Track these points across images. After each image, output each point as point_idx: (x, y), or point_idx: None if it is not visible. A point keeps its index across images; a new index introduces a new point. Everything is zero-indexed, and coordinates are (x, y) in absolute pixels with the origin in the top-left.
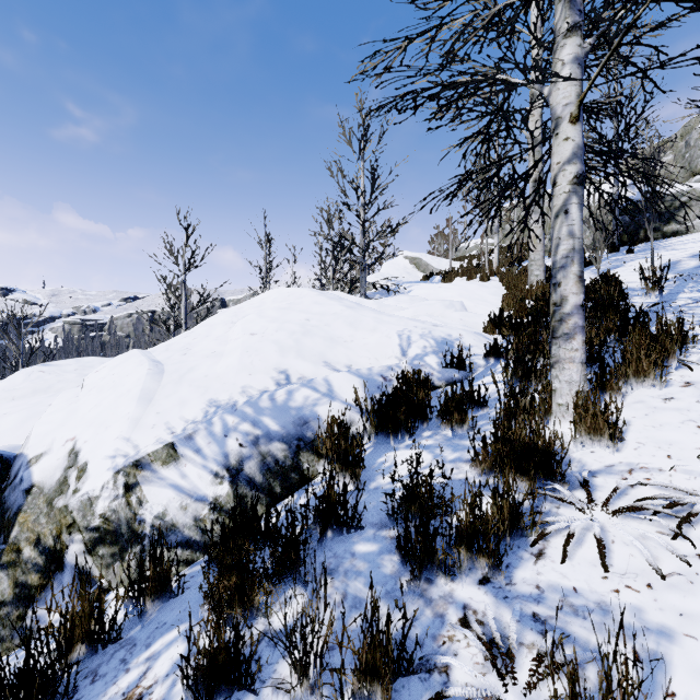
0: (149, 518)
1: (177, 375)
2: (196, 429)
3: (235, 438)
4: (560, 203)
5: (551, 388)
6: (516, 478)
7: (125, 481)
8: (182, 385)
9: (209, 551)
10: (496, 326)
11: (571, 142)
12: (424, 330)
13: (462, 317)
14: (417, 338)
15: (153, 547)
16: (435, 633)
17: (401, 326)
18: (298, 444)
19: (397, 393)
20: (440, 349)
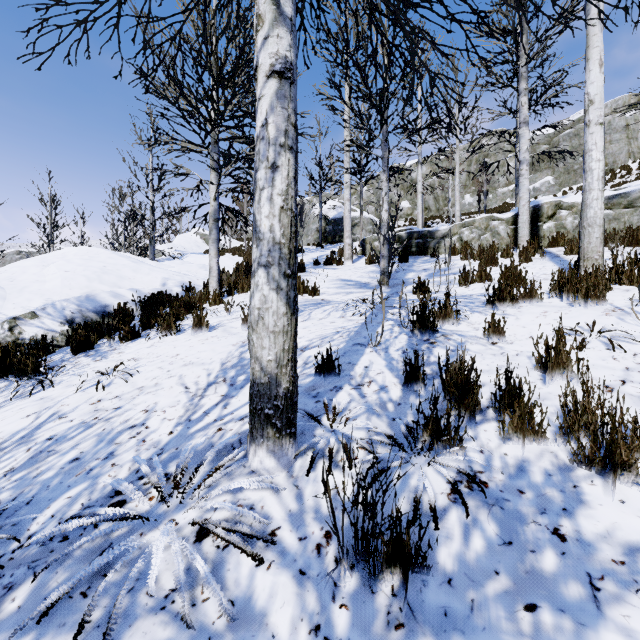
0: (28, 338)
1: (17, 289)
2: (46, 306)
3: (69, 310)
4: (211, 227)
5: (209, 290)
6: (185, 311)
7: (9, 326)
8: (24, 293)
9: (67, 337)
10: None
11: (214, 207)
12: (178, 276)
13: (207, 273)
14: (172, 279)
15: (43, 334)
16: (148, 333)
17: (165, 273)
18: (103, 314)
19: (152, 294)
20: (184, 284)
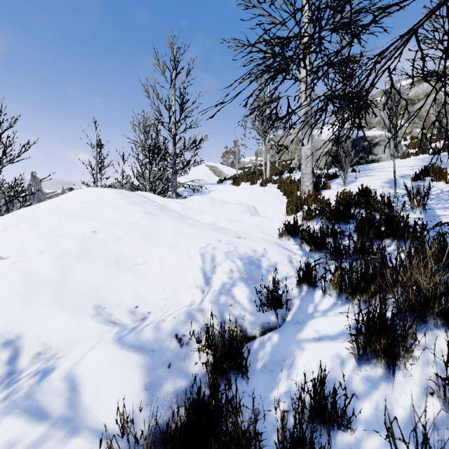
0: None
1: None
2: None
3: None
4: None
5: None
6: None
7: None
8: None
9: None
10: (291, 234)
11: None
12: (229, 246)
13: (258, 222)
14: (222, 258)
15: None
16: None
17: (204, 240)
18: None
19: None
20: (248, 272)
